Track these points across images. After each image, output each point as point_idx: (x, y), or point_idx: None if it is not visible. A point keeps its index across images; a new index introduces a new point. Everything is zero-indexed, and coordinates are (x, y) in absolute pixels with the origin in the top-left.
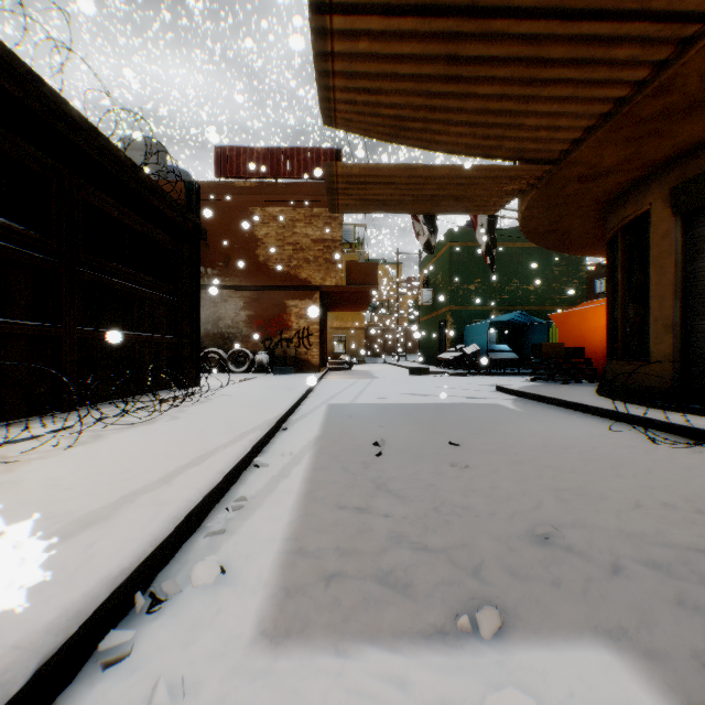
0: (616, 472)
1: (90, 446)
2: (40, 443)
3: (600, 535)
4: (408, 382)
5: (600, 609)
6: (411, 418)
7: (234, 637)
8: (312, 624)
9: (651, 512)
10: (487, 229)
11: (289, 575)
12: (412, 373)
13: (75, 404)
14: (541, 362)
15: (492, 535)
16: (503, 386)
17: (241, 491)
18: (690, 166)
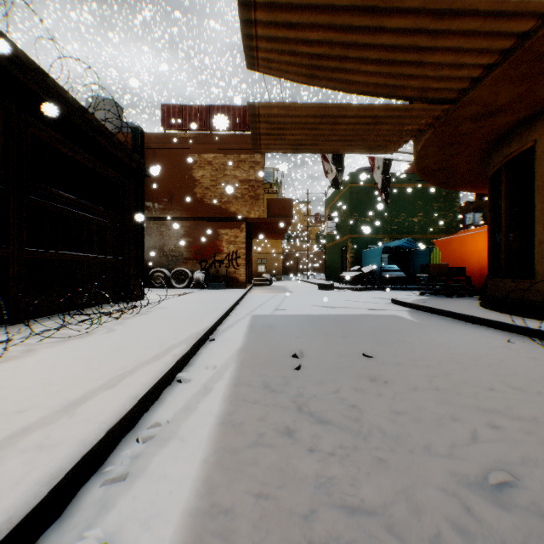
0: (534, 388)
1: (14, 363)
2: None
3: None
4: (317, 296)
5: None
6: (324, 328)
7: None
8: None
9: None
10: (383, 170)
11: None
12: (320, 289)
13: (23, 318)
14: (428, 280)
15: (437, 482)
16: (398, 299)
17: (158, 414)
18: None
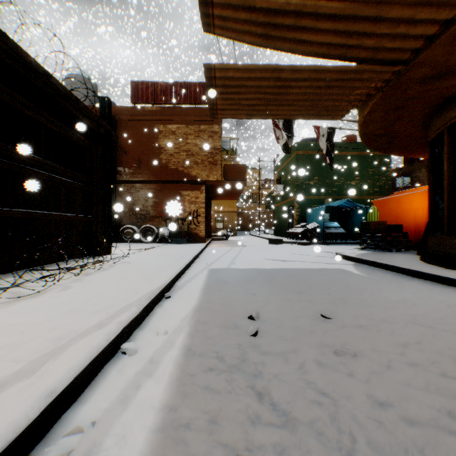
0: None
1: None
2: None
3: None
4: (268, 250)
5: None
6: (277, 283)
7: None
8: None
9: None
10: (327, 138)
11: None
12: (270, 243)
13: None
14: (369, 236)
15: None
16: (342, 253)
17: (85, 409)
18: None
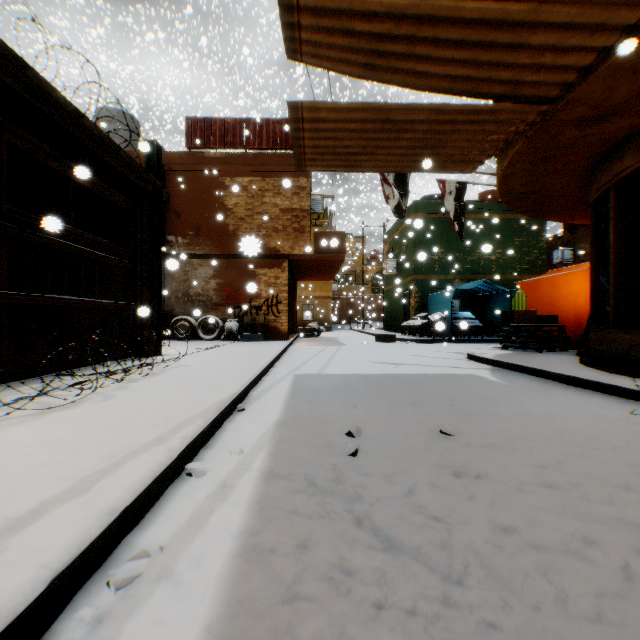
0: None
1: None
2: None
3: None
4: (375, 350)
5: None
6: (386, 393)
7: None
8: None
9: None
10: (455, 196)
11: None
12: (378, 340)
13: None
14: (513, 330)
15: None
16: (476, 354)
17: (149, 534)
18: None
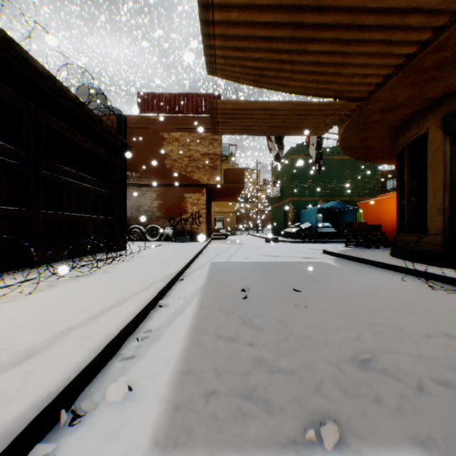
0: (410, 310)
1: (45, 293)
2: (10, 290)
3: (405, 360)
4: (264, 247)
5: (413, 422)
6: (267, 271)
7: (134, 447)
8: (194, 435)
9: (439, 341)
10: (316, 147)
11: (178, 393)
12: (267, 242)
13: (39, 263)
14: (352, 234)
15: (327, 360)
16: (327, 250)
17: (148, 325)
18: (455, 102)
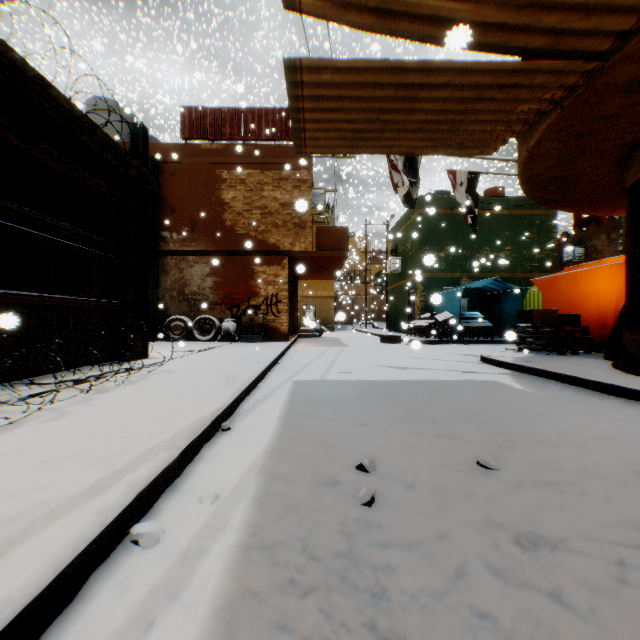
0: None
1: None
2: None
3: None
4: (381, 351)
5: None
6: (399, 405)
7: None
8: None
9: None
10: (467, 187)
11: None
12: (383, 341)
13: None
14: (531, 331)
15: None
16: (492, 357)
17: None
18: None
